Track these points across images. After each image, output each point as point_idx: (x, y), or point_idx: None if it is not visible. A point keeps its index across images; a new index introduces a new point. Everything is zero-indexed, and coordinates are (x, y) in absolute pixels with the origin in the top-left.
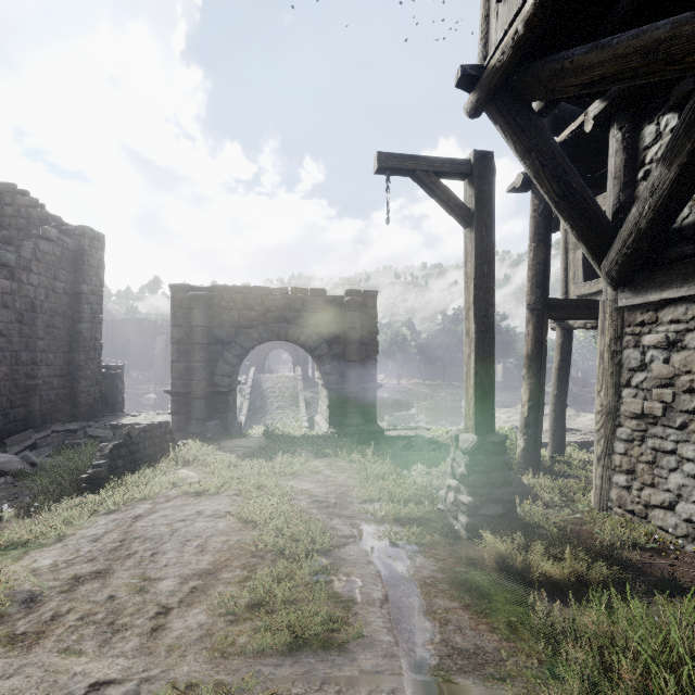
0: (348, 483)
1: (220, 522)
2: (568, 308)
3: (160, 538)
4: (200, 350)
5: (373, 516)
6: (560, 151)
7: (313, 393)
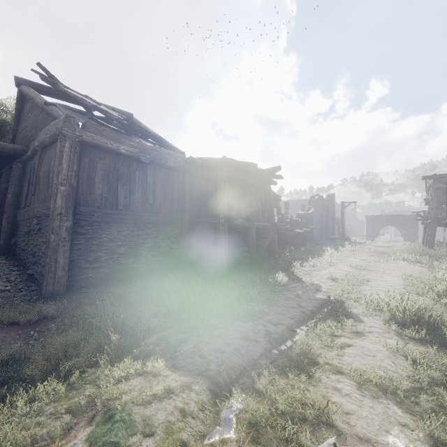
0: None
1: None
2: None
3: None
4: (372, 228)
5: None
6: None
7: None
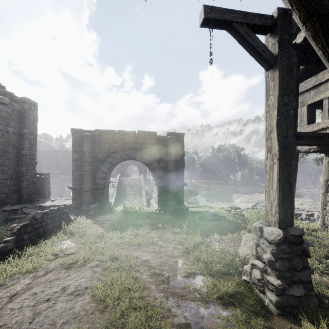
0: (175, 254)
1: (77, 302)
2: (309, 138)
3: (18, 327)
4: (87, 164)
5: (200, 295)
6: None
7: (149, 187)
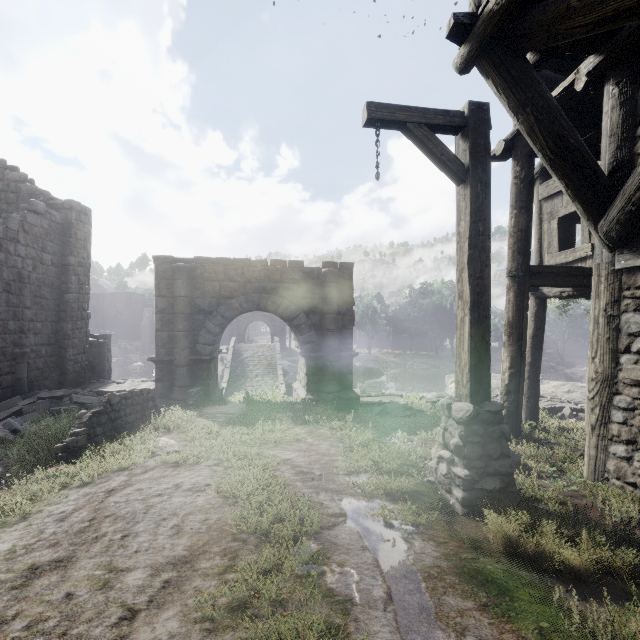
0: (331, 452)
1: (199, 497)
2: (549, 276)
3: (132, 516)
4: (183, 319)
5: (362, 490)
6: (557, 105)
7: (290, 362)
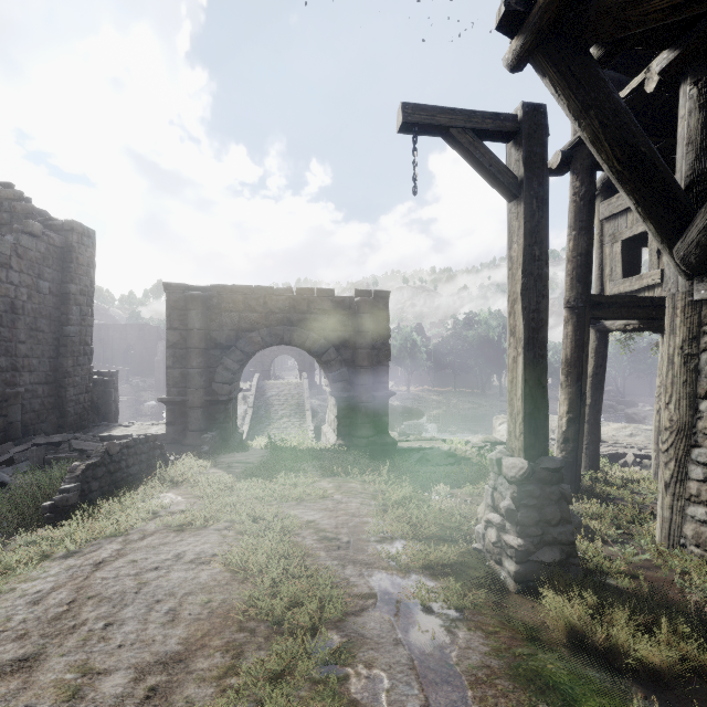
0: (362, 512)
1: (203, 572)
2: (613, 306)
3: (120, 597)
4: (197, 355)
5: (396, 562)
6: (626, 107)
7: (320, 401)
